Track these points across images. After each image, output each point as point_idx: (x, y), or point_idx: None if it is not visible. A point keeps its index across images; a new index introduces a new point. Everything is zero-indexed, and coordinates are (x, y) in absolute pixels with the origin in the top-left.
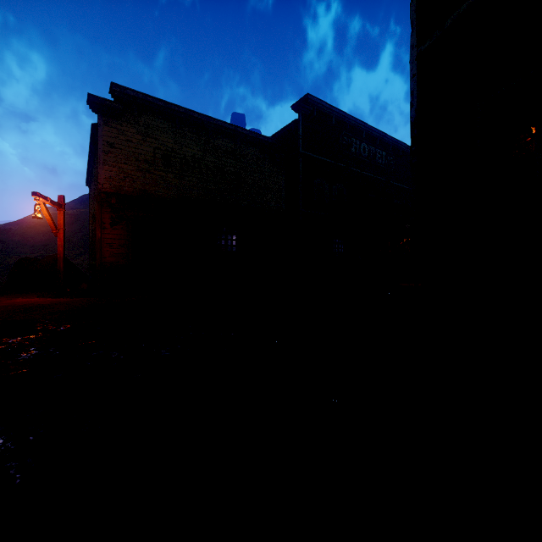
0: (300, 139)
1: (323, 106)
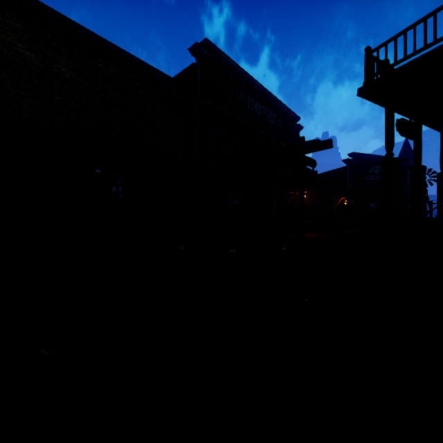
0: (198, 84)
1: (221, 56)
